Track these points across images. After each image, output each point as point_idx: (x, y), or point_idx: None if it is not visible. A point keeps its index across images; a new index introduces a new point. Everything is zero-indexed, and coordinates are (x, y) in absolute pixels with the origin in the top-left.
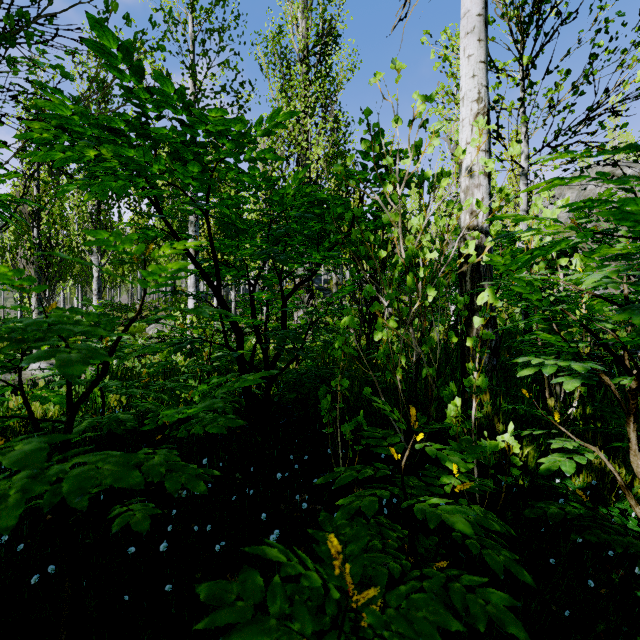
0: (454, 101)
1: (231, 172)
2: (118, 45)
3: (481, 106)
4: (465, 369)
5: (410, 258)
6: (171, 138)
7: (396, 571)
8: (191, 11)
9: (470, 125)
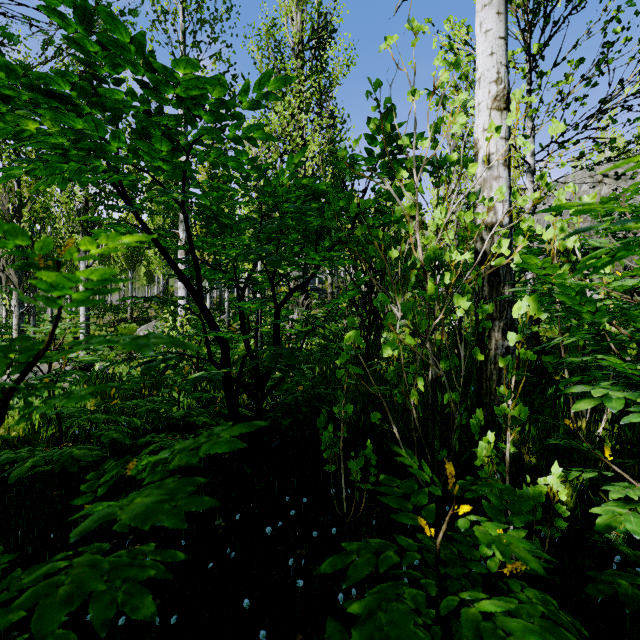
0: (458, 93)
1: (211, 154)
2: None
3: (500, 87)
4: (482, 385)
5: (431, 260)
6: (132, 106)
7: None
8: (181, 1)
9: (488, 109)
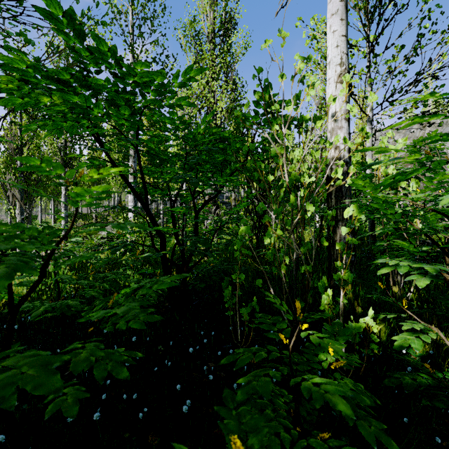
0: (320, 68)
1: (155, 115)
2: (63, 12)
3: (343, 68)
4: (331, 264)
5: (292, 181)
6: (107, 87)
7: (287, 441)
8: (131, 4)
9: (335, 82)
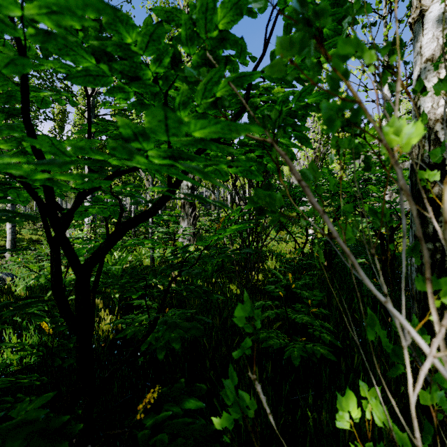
0: None
1: None
2: None
3: None
4: None
5: None
6: None
7: None
8: None
9: None
